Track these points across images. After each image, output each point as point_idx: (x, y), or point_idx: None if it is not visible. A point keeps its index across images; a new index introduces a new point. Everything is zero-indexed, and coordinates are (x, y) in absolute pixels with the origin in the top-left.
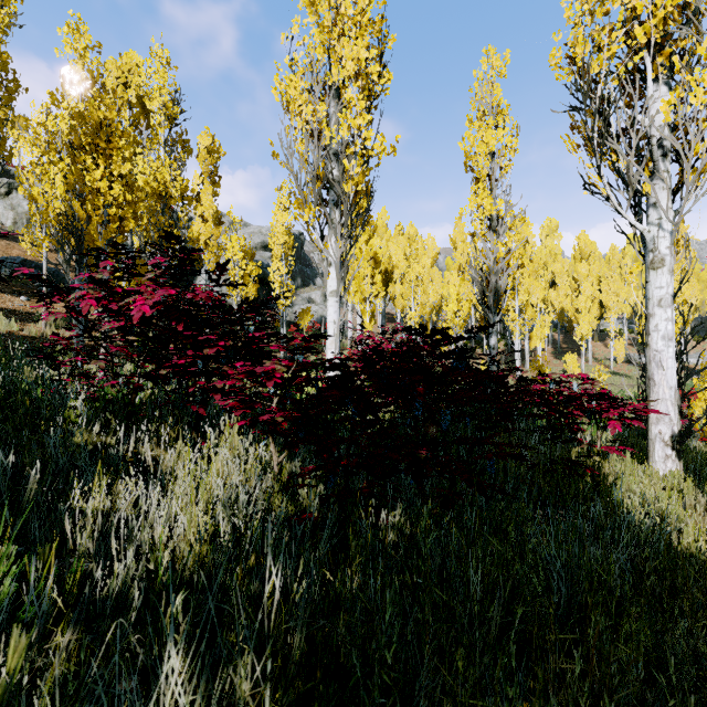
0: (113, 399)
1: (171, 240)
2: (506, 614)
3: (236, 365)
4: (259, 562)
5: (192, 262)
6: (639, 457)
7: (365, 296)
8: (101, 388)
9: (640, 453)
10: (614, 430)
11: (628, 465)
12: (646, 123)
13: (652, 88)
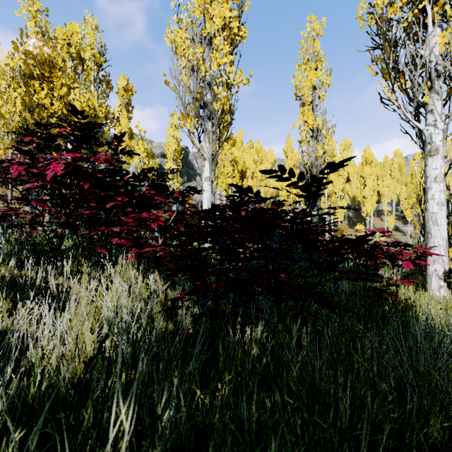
0: (35, 242)
1: (77, 114)
2: (374, 429)
3: (127, 210)
4: (127, 382)
5: (95, 134)
6: (417, 288)
7: (228, 186)
8: (35, 238)
9: (417, 285)
10: (407, 267)
11: (411, 293)
12: (425, 54)
13: (431, 27)
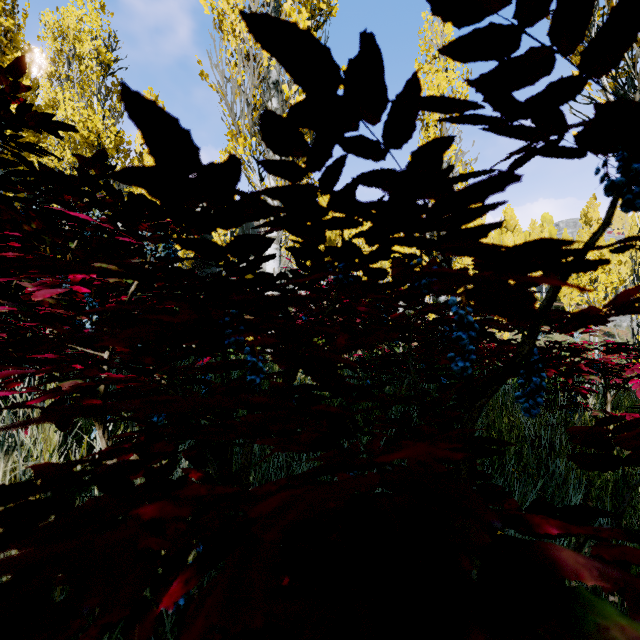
0: None
1: None
2: None
3: None
4: None
5: None
6: None
7: None
8: None
9: None
10: None
11: None
12: None
13: None
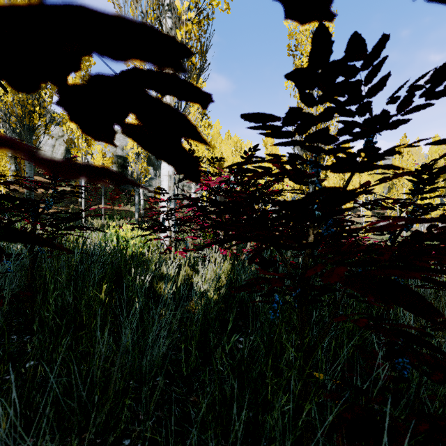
0: None
1: None
2: None
3: None
4: None
5: None
6: None
7: None
8: None
9: None
10: None
11: None
12: None
13: None
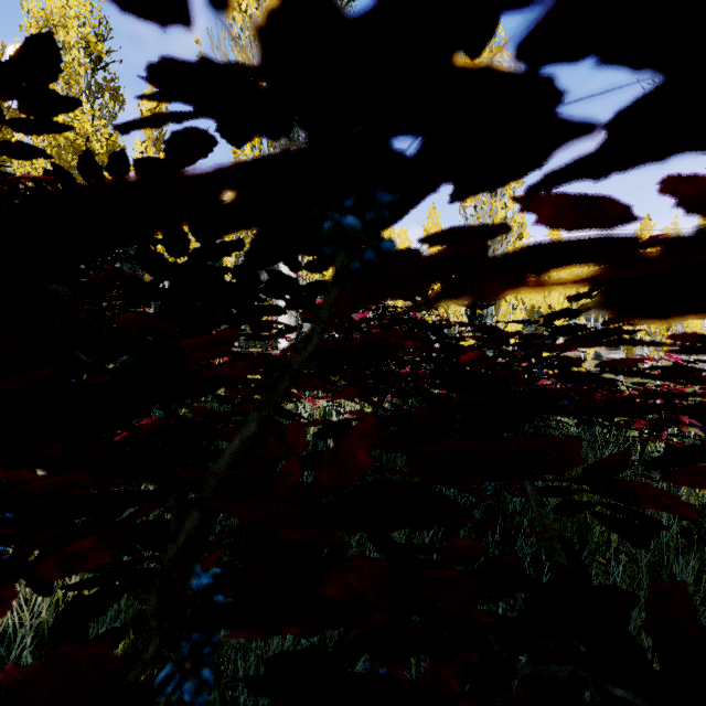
0: None
1: None
2: None
3: None
4: None
5: None
6: None
7: None
8: None
9: None
10: None
11: None
12: None
13: None
